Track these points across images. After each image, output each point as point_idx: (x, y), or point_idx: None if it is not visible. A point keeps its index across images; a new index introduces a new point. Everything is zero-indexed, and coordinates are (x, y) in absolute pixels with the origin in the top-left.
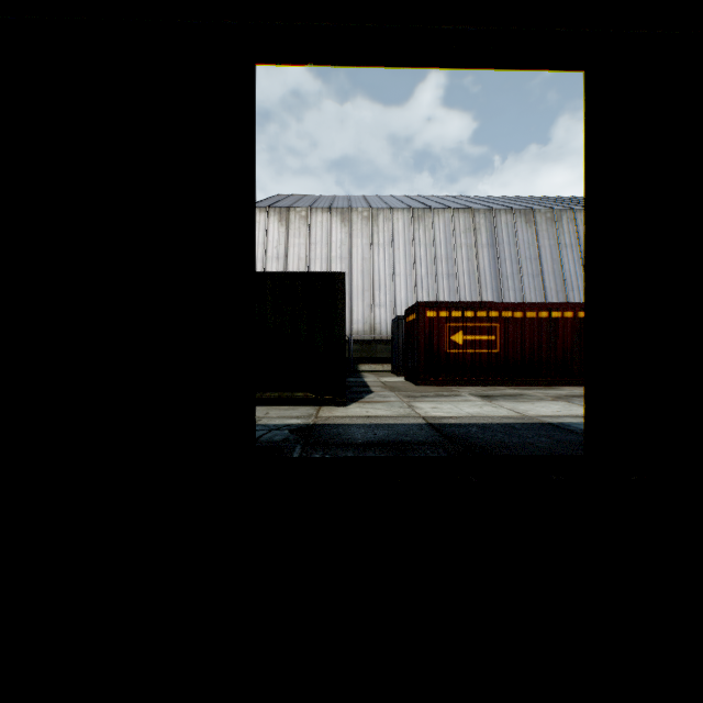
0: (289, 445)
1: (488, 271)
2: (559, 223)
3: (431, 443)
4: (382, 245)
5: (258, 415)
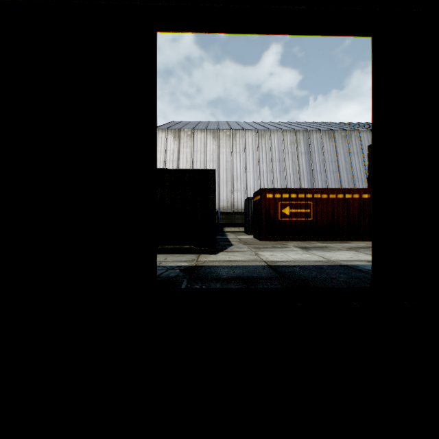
0: (179, 279)
1: (305, 169)
2: (350, 139)
3: (270, 278)
4: (239, 152)
5: (160, 260)
